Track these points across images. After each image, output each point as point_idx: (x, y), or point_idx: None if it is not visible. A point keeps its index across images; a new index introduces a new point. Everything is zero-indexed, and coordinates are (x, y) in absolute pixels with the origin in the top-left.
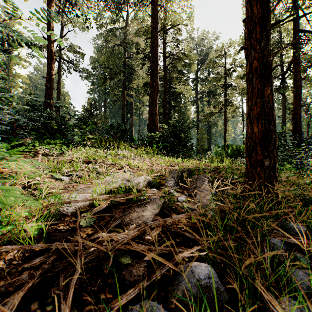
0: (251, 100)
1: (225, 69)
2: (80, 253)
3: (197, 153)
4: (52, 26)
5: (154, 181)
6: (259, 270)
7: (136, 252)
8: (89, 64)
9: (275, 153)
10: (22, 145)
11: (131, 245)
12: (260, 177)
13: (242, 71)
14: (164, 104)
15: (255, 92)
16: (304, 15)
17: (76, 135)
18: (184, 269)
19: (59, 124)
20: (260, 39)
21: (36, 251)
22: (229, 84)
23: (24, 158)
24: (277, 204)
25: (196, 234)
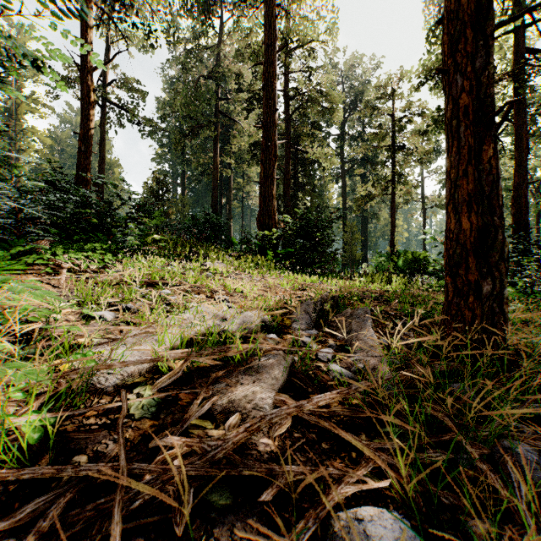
0: (456, 168)
1: (393, 119)
2: (122, 496)
3: (344, 266)
4: (90, 42)
5: (272, 319)
6: (508, 526)
7: (243, 476)
8: (156, 111)
9: (503, 269)
10: (33, 252)
11: (231, 460)
12: (473, 315)
13: (423, 123)
14: (286, 180)
15: (464, 154)
16: (533, 23)
17: (130, 234)
18: (346, 524)
19: (101, 215)
20: (473, 54)
21: (33, 478)
22: (401, 145)
23: (34, 277)
24: (507, 365)
25: (360, 431)
